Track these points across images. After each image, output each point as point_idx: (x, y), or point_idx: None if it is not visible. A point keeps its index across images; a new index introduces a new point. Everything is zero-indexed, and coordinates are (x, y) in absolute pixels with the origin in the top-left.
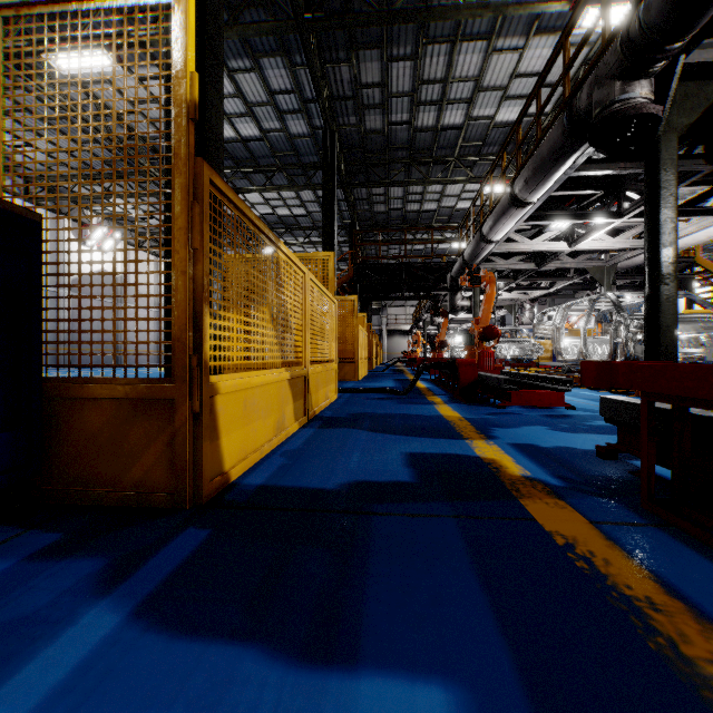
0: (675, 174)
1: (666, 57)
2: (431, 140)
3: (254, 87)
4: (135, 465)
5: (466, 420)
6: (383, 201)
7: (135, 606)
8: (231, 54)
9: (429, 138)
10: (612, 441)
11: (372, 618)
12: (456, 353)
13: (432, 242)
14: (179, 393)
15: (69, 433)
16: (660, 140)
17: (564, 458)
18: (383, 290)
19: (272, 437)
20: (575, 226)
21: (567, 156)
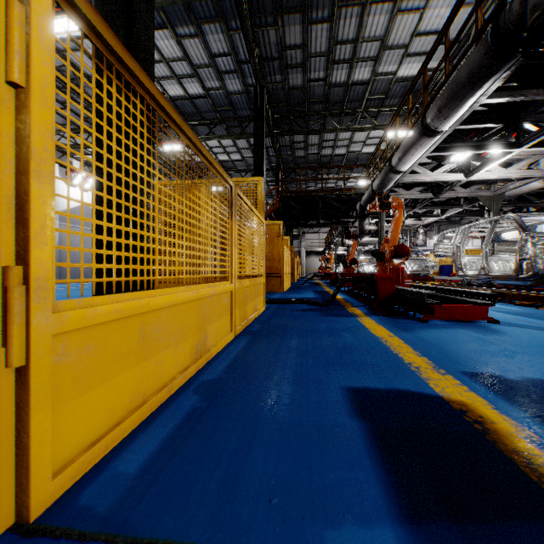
0: None
1: None
2: (343, 95)
3: (198, 51)
4: None
5: (396, 336)
6: (303, 147)
7: None
8: (178, 22)
9: (341, 93)
10: None
11: None
12: (361, 269)
13: (344, 177)
14: None
15: None
16: None
17: None
18: (303, 218)
19: (188, 363)
20: (471, 159)
21: (486, 78)
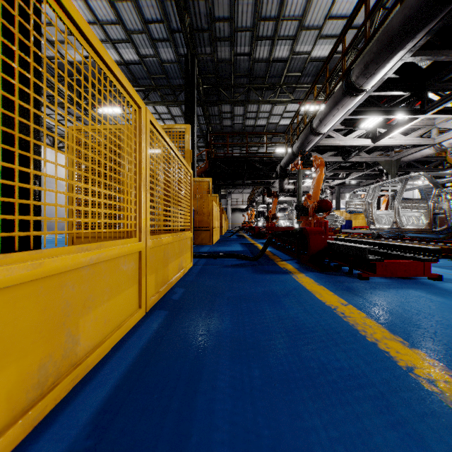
0: None
1: None
2: (265, 70)
3: (131, 16)
4: None
5: (351, 305)
6: (230, 117)
7: None
8: None
9: (263, 68)
10: None
11: None
12: (279, 223)
13: (266, 143)
14: None
15: None
16: None
17: None
18: (230, 178)
19: (2, 424)
20: (378, 126)
21: (421, 26)
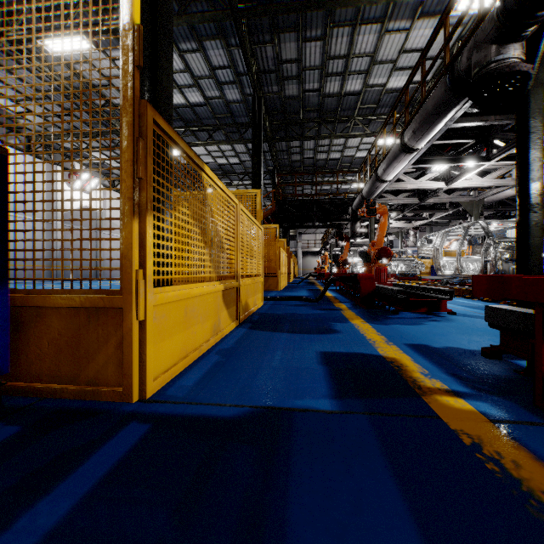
0: (541, 121)
1: (536, 22)
2: (336, 104)
3: (199, 64)
4: (89, 364)
5: (367, 323)
6: (299, 151)
7: (70, 508)
8: (181, 38)
9: (334, 102)
10: (492, 342)
11: (296, 527)
12: (355, 269)
13: (337, 183)
14: (126, 303)
15: (34, 337)
16: (528, 94)
17: (454, 357)
18: (299, 220)
19: (209, 337)
20: (451, 169)
21: (448, 110)
